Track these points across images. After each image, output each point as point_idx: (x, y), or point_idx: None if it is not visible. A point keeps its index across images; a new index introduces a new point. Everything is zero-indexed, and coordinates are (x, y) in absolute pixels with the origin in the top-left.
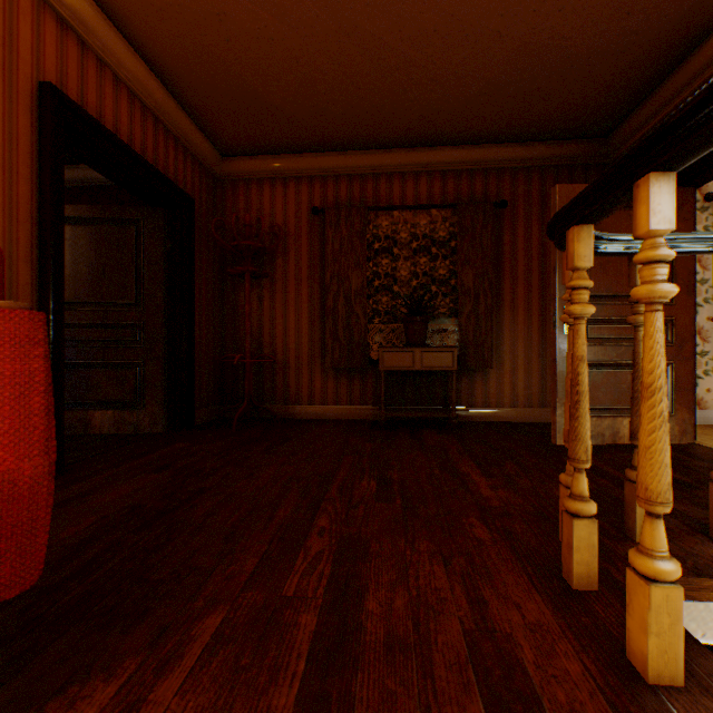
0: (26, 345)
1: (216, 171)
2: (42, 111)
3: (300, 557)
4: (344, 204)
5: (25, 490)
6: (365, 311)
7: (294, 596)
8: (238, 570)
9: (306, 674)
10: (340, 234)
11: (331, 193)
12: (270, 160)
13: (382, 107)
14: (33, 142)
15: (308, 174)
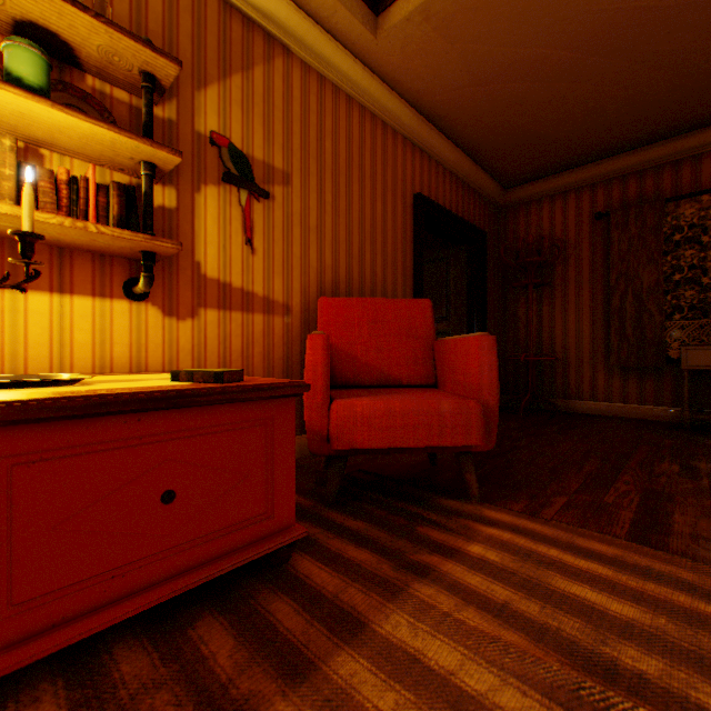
0: (490, 350)
1: (498, 203)
2: (414, 212)
3: (610, 489)
4: (632, 202)
5: (489, 409)
6: (660, 308)
7: (611, 503)
8: (566, 485)
9: (630, 528)
10: (626, 233)
11: (615, 194)
12: (548, 181)
13: (684, 99)
14: (411, 231)
15: (588, 183)
